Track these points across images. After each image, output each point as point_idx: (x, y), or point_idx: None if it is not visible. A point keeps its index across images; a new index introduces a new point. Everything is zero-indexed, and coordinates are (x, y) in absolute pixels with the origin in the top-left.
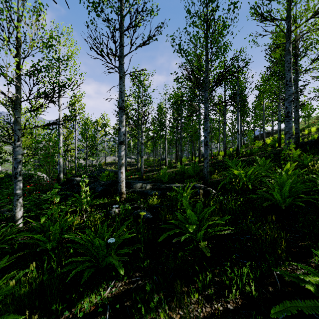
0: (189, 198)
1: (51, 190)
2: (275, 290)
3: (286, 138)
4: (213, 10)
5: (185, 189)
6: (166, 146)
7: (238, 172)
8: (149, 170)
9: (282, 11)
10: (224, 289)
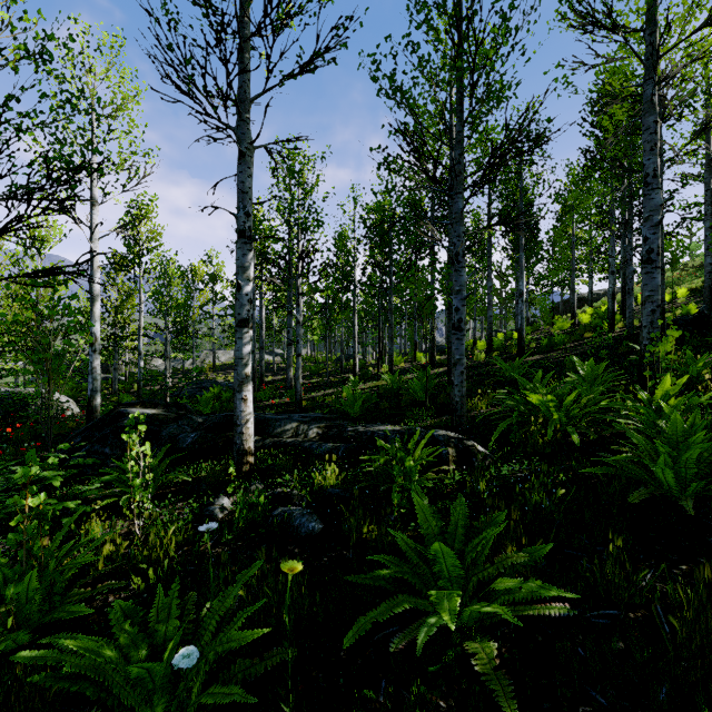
0: (419, 471)
1: (67, 440)
2: None
3: (645, 314)
4: None
5: (409, 448)
6: (355, 329)
7: (540, 399)
8: (315, 383)
9: (628, 15)
10: None
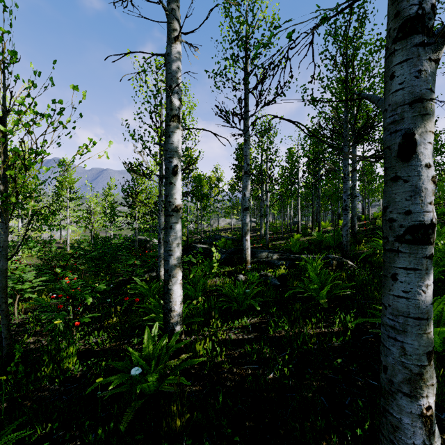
0: (320, 269)
1: None
2: (372, 327)
3: None
4: (352, 55)
5: (315, 259)
6: (298, 207)
7: None
8: (275, 237)
9: None
10: (332, 325)
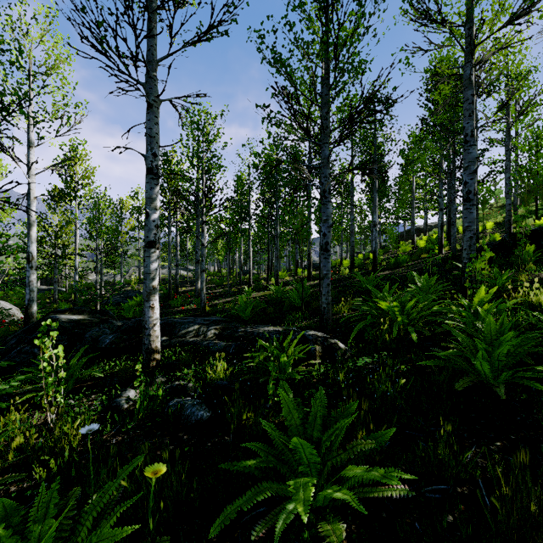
0: (292, 364)
1: (5, 342)
2: None
3: (465, 239)
4: None
5: (284, 346)
6: (250, 250)
7: (388, 305)
8: (219, 293)
9: (452, 16)
10: None
